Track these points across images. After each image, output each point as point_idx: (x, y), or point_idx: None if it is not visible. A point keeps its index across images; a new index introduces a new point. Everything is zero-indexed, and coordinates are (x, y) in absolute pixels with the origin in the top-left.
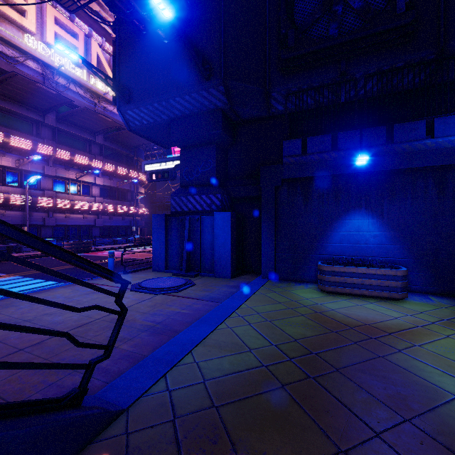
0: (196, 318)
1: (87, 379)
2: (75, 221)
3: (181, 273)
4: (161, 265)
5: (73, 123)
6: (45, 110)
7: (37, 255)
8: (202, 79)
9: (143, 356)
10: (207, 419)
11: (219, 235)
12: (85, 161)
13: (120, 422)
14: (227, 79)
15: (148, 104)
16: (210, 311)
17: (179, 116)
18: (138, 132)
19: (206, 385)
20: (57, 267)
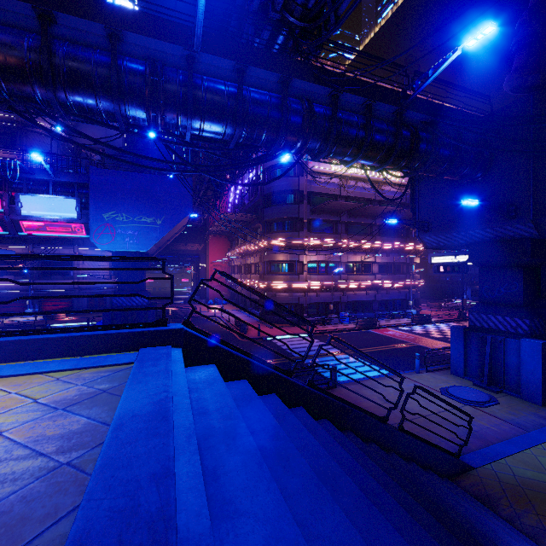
0: (504, 437)
1: (460, 451)
2: (360, 297)
3: (482, 385)
4: (459, 371)
5: (359, 214)
6: (341, 212)
7: (342, 330)
8: (505, 217)
9: (472, 449)
10: (516, 489)
11: (526, 361)
12: (368, 245)
13: (474, 472)
14: (536, 217)
15: (446, 233)
16: (516, 436)
17: (478, 242)
18: (433, 248)
19: (515, 477)
20: (366, 348)
